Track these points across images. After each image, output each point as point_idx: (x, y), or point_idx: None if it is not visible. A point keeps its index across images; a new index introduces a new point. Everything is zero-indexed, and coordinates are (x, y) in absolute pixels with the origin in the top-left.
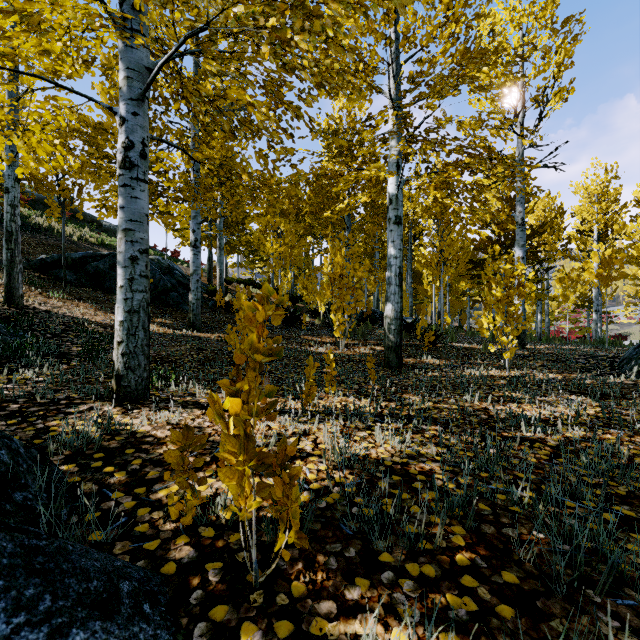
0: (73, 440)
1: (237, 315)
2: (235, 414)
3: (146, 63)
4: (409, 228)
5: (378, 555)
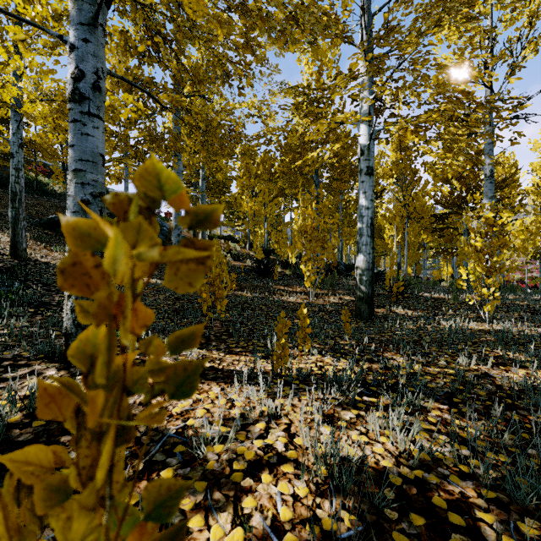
0: None
1: None
2: None
3: None
4: None
5: None
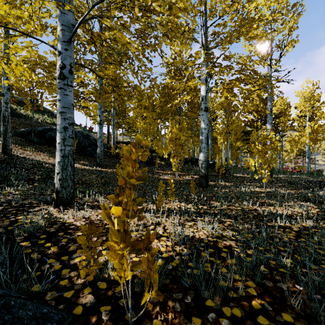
0: (29, 227)
1: (121, 159)
2: (118, 217)
3: (72, 22)
4: (210, 115)
5: (205, 301)
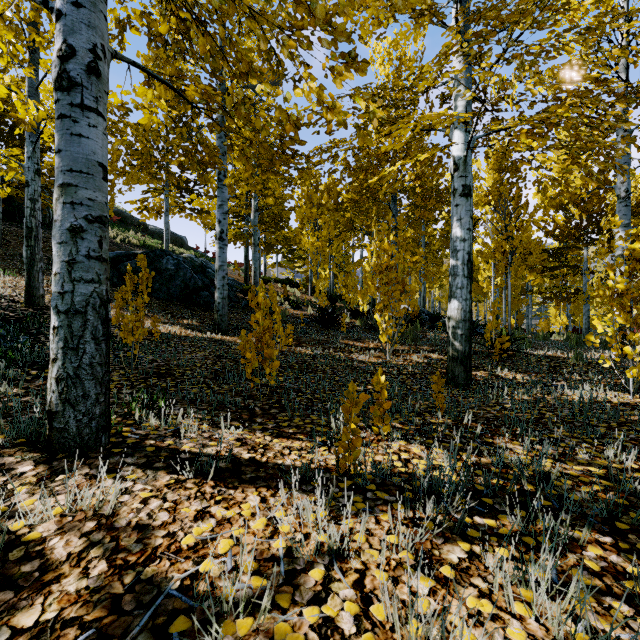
0: None
1: (253, 316)
2: None
3: None
4: None
5: None
